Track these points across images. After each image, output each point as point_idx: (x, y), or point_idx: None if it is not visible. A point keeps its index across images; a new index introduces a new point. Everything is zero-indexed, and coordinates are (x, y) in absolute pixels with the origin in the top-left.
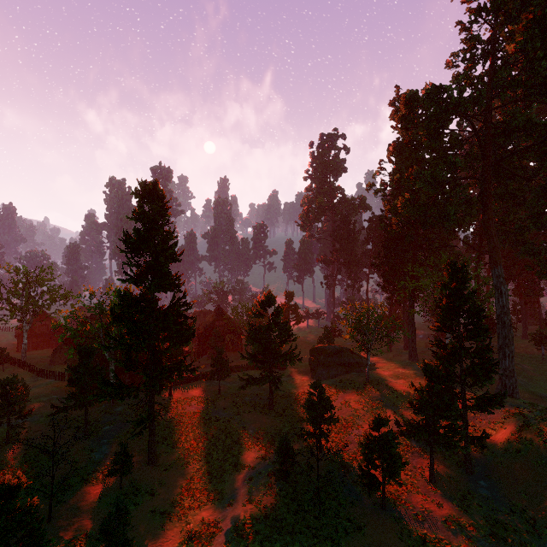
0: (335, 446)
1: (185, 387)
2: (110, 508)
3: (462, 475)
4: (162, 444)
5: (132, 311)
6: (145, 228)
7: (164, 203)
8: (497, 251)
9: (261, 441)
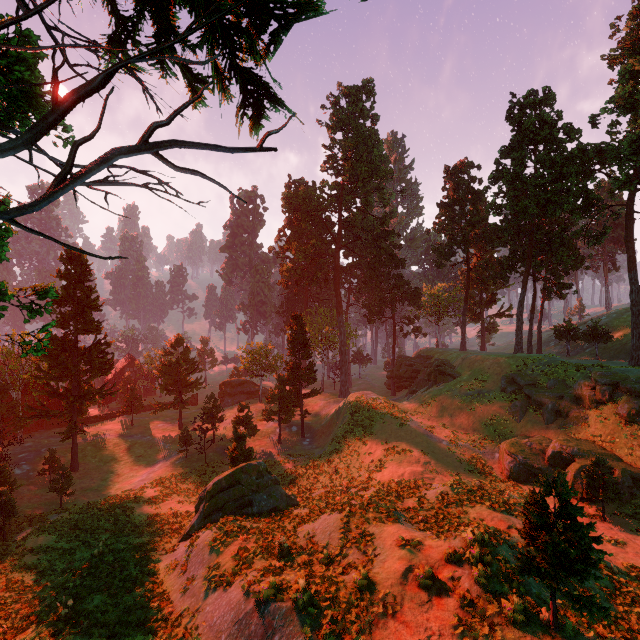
0: (225, 438)
1: (97, 424)
2: (45, 492)
3: (299, 439)
4: (82, 459)
5: (59, 349)
6: (73, 286)
7: (87, 267)
8: (340, 306)
9: (171, 447)
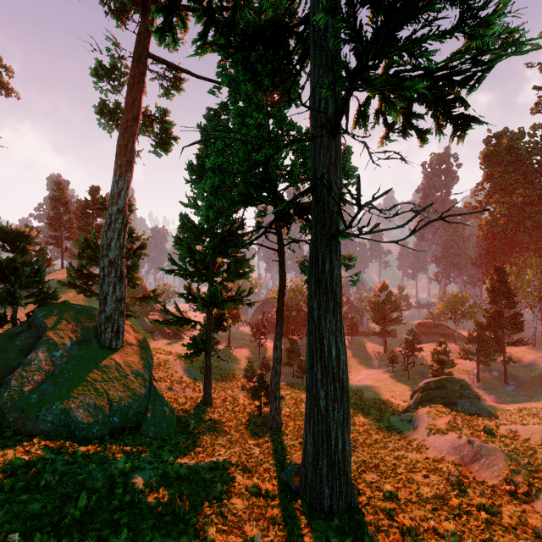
0: (423, 366)
1: None
2: None
3: (500, 384)
4: None
5: None
6: None
7: None
8: None
9: (379, 363)
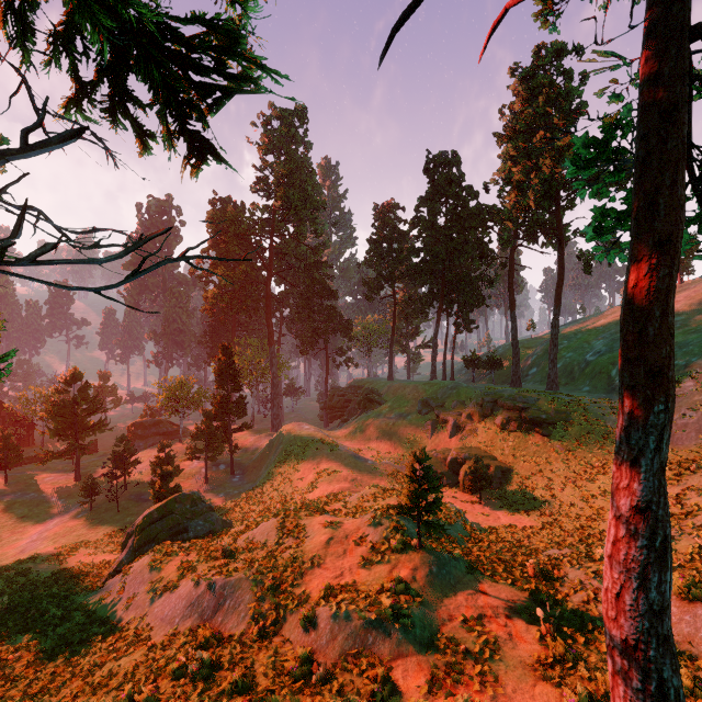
0: (140, 484)
1: None
2: None
3: (228, 477)
4: None
5: None
6: None
7: None
8: (272, 336)
9: (67, 502)
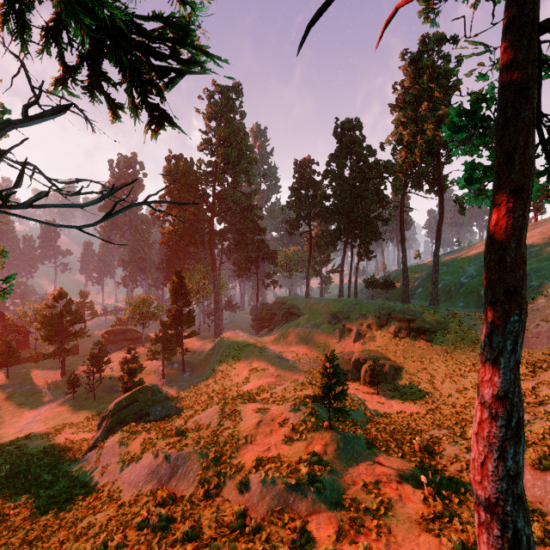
0: (111, 379)
1: None
2: None
3: (180, 373)
4: None
5: None
6: None
7: None
8: (214, 263)
9: (55, 393)
